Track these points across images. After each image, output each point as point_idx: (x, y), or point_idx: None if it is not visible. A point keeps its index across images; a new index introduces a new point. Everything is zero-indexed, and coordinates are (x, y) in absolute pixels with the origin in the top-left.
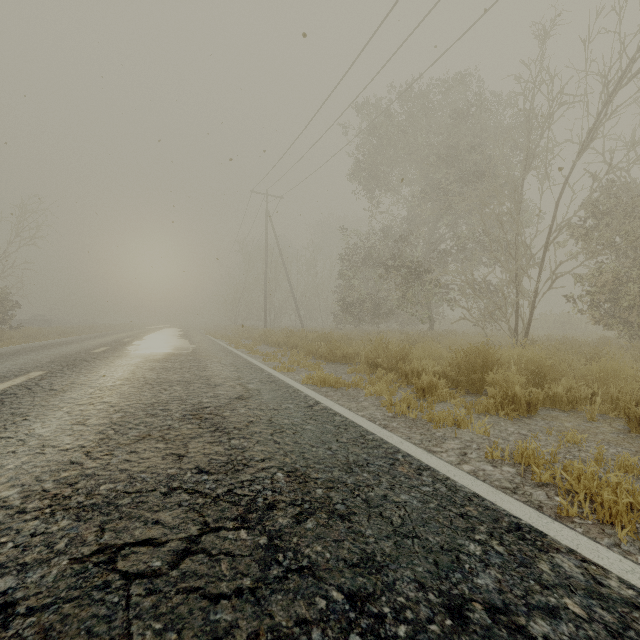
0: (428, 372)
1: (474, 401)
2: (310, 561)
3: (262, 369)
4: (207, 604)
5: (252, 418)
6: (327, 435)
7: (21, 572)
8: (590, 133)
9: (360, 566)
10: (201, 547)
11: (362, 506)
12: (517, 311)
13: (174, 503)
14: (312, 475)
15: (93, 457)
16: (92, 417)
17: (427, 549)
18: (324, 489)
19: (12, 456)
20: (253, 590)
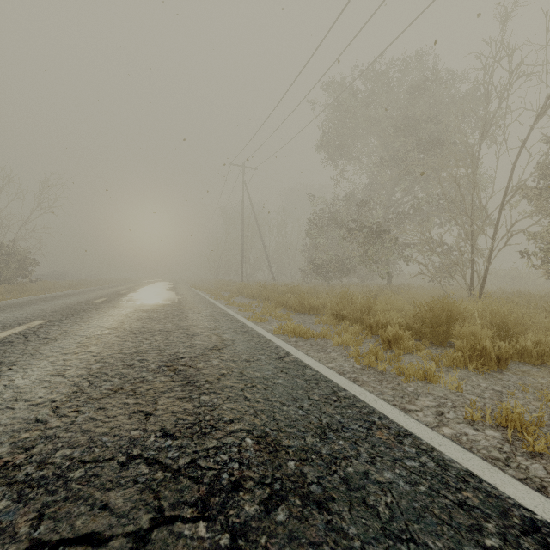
0: (392, 324)
1: (440, 353)
2: None
3: (237, 319)
4: None
5: (224, 370)
6: (298, 391)
7: None
8: (546, 98)
9: None
10: (149, 549)
11: (341, 488)
12: (472, 266)
13: (129, 478)
14: (283, 442)
15: (60, 414)
16: (72, 367)
17: None
18: (297, 462)
19: None
20: None
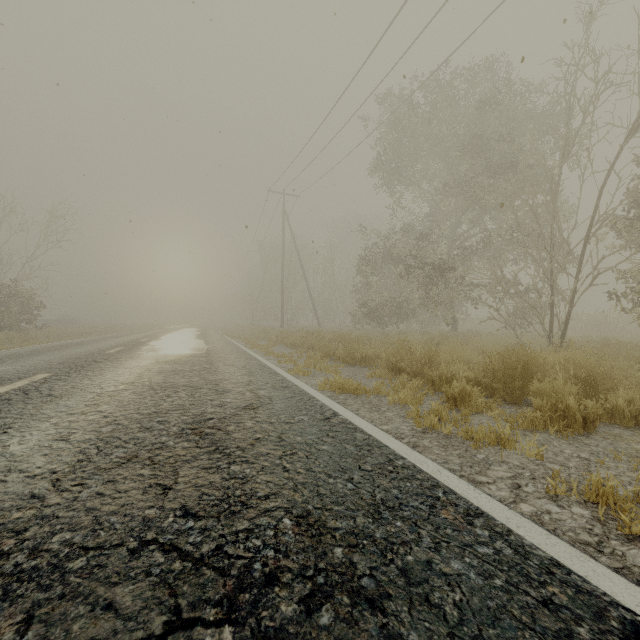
0: (458, 378)
1: (516, 413)
2: None
3: (276, 372)
4: None
5: (259, 434)
6: (347, 459)
7: None
8: (639, 112)
9: None
10: None
11: (399, 582)
12: (552, 310)
13: (141, 569)
14: (329, 523)
15: (60, 488)
16: (79, 430)
17: None
18: (345, 548)
19: None
20: None
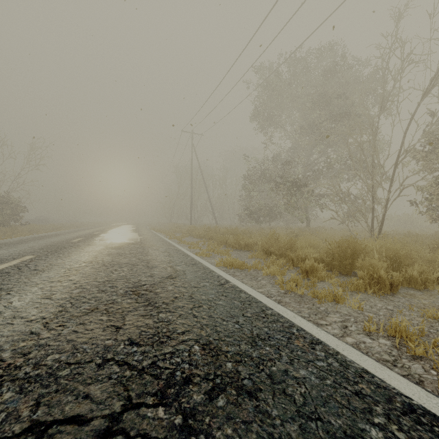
0: (309, 258)
1: (346, 281)
2: None
3: (187, 254)
4: None
5: (177, 294)
6: (235, 310)
7: None
8: (430, 80)
9: None
10: (121, 427)
11: (267, 382)
12: (373, 213)
13: (105, 375)
14: (223, 348)
15: (49, 328)
16: (57, 292)
17: (331, 435)
18: (233, 363)
19: None
20: None
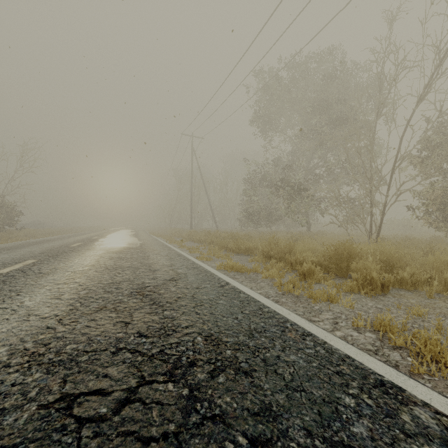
0: (307, 261)
1: (342, 283)
2: (221, 410)
3: (188, 259)
4: (140, 446)
5: (180, 295)
6: (234, 308)
7: (0, 416)
8: (425, 88)
9: (260, 415)
10: (138, 397)
11: (261, 364)
12: (371, 217)
13: (120, 360)
14: (223, 339)
15: (63, 323)
16: (66, 293)
17: (312, 401)
18: (232, 350)
19: (6, 322)
20: (176, 434)
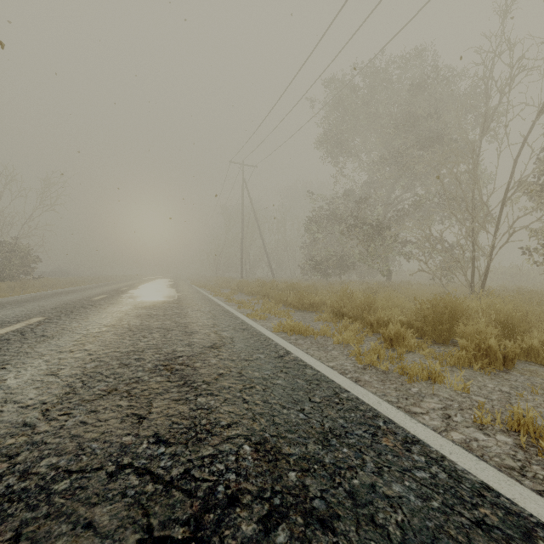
0: (393, 321)
1: (444, 352)
2: None
3: (236, 316)
4: None
5: (222, 370)
6: (299, 392)
7: None
8: None
9: None
10: None
11: (346, 503)
12: (473, 263)
13: (118, 491)
14: (283, 449)
15: (49, 417)
16: (67, 366)
17: None
18: (298, 472)
19: None
20: None
